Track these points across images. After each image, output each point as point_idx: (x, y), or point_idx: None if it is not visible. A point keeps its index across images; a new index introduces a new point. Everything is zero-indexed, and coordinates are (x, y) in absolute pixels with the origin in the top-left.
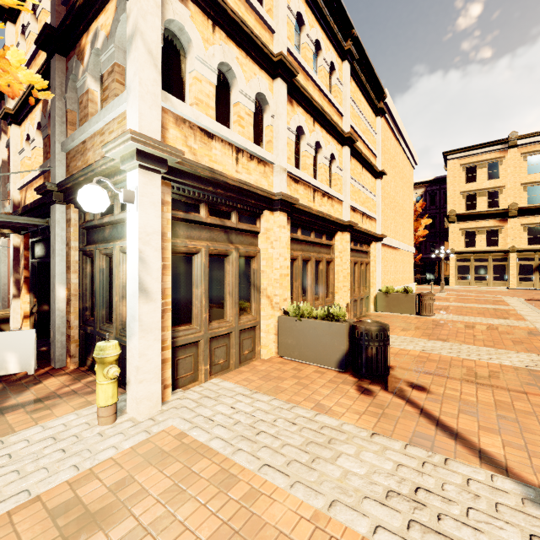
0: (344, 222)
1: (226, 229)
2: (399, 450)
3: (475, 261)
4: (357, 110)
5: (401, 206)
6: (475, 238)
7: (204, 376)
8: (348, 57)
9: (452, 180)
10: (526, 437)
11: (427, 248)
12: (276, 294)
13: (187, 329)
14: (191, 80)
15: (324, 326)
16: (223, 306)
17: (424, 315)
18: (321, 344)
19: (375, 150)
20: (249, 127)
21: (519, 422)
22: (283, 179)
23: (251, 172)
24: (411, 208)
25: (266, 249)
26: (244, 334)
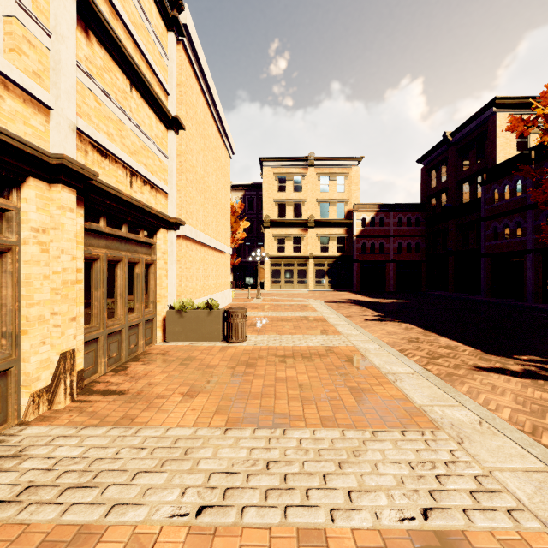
0: (44, 153)
1: None
2: None
3: (285, 265)
4: None
5: (214, 193)
6: (285, 244)
7: None
8: None
9: (267, 186)
10: None
11: (246, 252)
12: None
13: None
14: None
15: None
16: None
17: (234, 342)
18: None
19: (163, 79)
20: None
21: None
22: None
23: None
24: (227, 202)
25: None
26: None
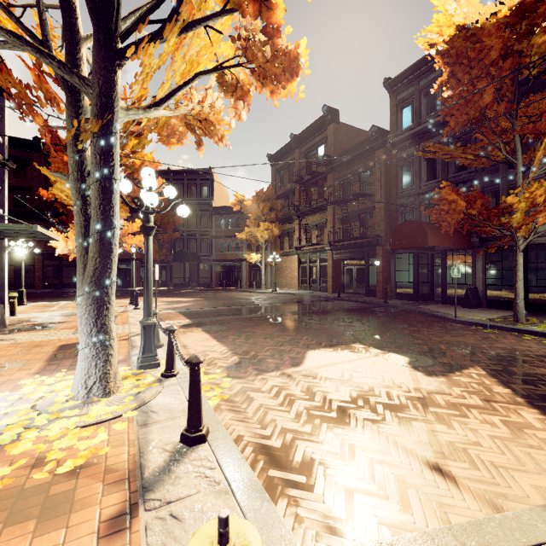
0: None
1: None
2: None
3: None
4: None
5: None
6: None
7: None
8: None
9: None
10: None
11: None
12: None
13: None
14: None
15: None
16: None
17: None
18: None
19: None
20: None
21: None
22: None
23: None
24: None
25: None
26: None
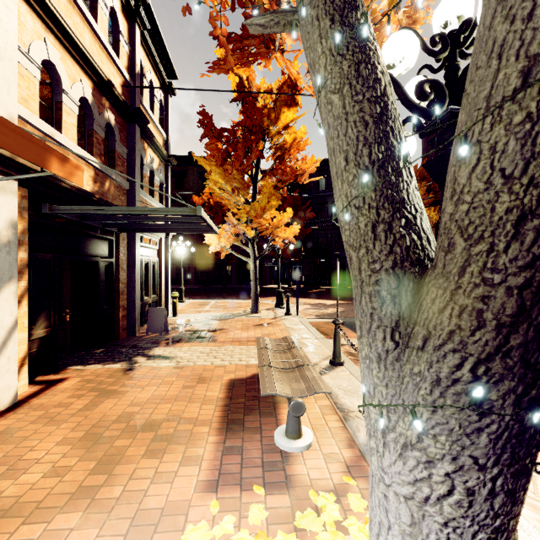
0: None
1: None
2: None
3: None
4: None
5: None
6: None
7: None
8: None
9: None
10: None
11: None
12: None
13: None
14: None
15: None
16: None
17: None
18: None
19: None
20: None
21: None
22: None
23: None
24: None
25: None
26: None
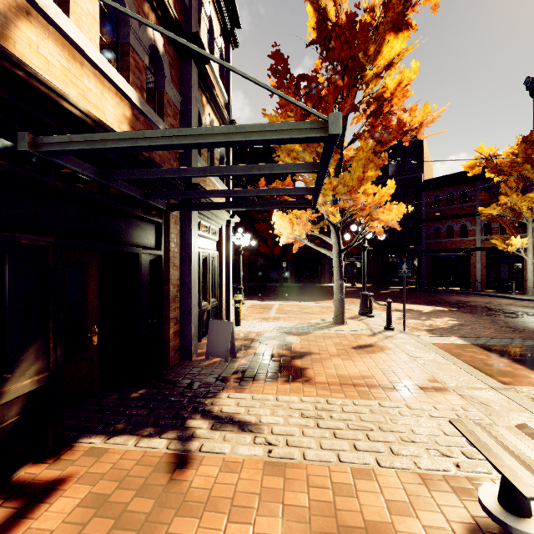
0: None
1: None
2: None
3: None
4: None
5: None
6: None
7: None
8: None
9: None
10: None
11: None
12: None
13: None
14: None
15: None
16: None
17: None
18: None
19: None
20: None
21: None
22: None
23: None
24: None
25: None
26: None
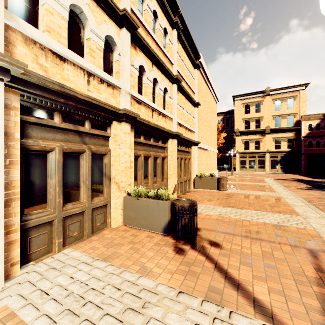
0: (173, 132)
1: (80, 133)
2: (197, 308)
3: (249, 157)
4: (182, 63)
5: (209, 125)
6: (249, 145)
7: (58, 248)
8: (176, 27)
9: (237, 112)
10: (282, 281)
11: (224, 150)
12: (122, 181)
13: (41, 212)
14: (43, 11)
15: (154, 203)
16: (78, 191)
17: (222, 190)
18: (152, 216)
19: (193, 89)
20: (99, 59)
21: (277, 268)
22: (127, 99)
23: (101, 92)
24: (215, 127)
25: (114, 149)
26: (96, 211)
